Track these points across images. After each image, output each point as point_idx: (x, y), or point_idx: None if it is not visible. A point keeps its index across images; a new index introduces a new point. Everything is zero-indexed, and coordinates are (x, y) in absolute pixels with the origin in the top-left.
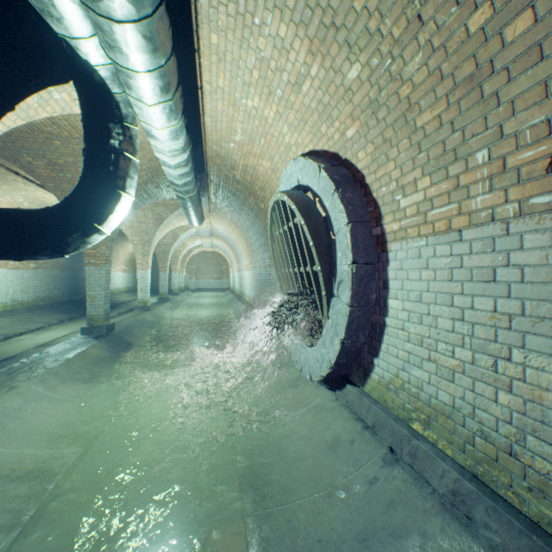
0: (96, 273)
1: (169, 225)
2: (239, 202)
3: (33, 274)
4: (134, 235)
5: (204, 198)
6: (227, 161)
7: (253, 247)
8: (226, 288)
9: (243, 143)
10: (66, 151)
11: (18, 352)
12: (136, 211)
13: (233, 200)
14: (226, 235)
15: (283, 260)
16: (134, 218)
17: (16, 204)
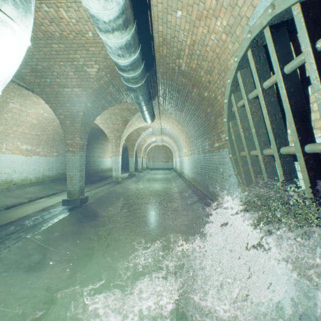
0: (73, 158)
1: (132, 125)
2: (182, 98)
3: (55, 159)
4: (110, 133)
5: (155, 100)
6: (173, 47)
7: (191, 138)
8: (171, 168)
9: (193, 0)
10: (40, 56)
11: (27, 214)
12: (110, 116)
13: (177, 98)
14: (171, 132)
15: (246, 139)
16: (109, 121)
17: (40, 115)
